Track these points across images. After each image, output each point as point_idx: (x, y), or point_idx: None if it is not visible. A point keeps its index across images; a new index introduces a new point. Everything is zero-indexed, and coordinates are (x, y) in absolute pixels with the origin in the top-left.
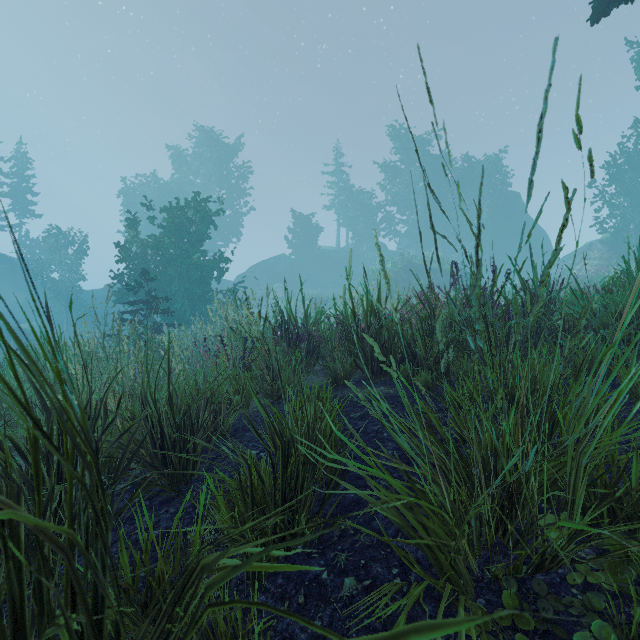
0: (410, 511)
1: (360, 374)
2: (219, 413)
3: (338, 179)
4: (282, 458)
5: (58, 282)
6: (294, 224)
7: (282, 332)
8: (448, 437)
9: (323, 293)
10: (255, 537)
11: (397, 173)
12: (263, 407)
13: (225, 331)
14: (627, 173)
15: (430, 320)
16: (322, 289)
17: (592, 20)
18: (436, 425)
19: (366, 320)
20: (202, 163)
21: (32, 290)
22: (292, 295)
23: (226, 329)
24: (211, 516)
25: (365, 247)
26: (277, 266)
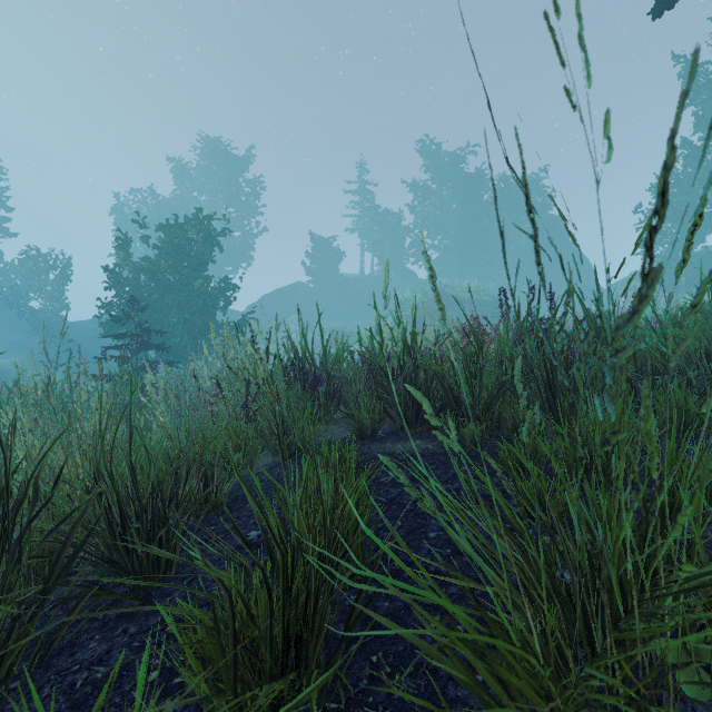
0: (481, 660)
1: (391, 424)
2: (212, 479)
3: (362, 198)
4: (283, 576)
5: (37, 312)
6: (313, 248)
7: (296, 372)
8: (521, 525)
9: (345, 326)
10: (238, 709)
11: (428, 193)
12: (254, 497)
13: (224, 372)
14: (676, 197)
15: (478, 358)
16: (344, 321)
17: (654, 13)
18: (504, 508)
19: (398, 358)
20: (208, 177)
21: (6, 321)
22: (310, 328)
23: (225, 369)
24: (173, 666)
25: (392, 275)
26: (293, 295)
